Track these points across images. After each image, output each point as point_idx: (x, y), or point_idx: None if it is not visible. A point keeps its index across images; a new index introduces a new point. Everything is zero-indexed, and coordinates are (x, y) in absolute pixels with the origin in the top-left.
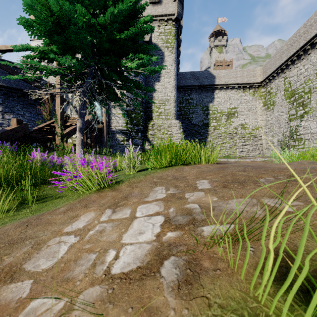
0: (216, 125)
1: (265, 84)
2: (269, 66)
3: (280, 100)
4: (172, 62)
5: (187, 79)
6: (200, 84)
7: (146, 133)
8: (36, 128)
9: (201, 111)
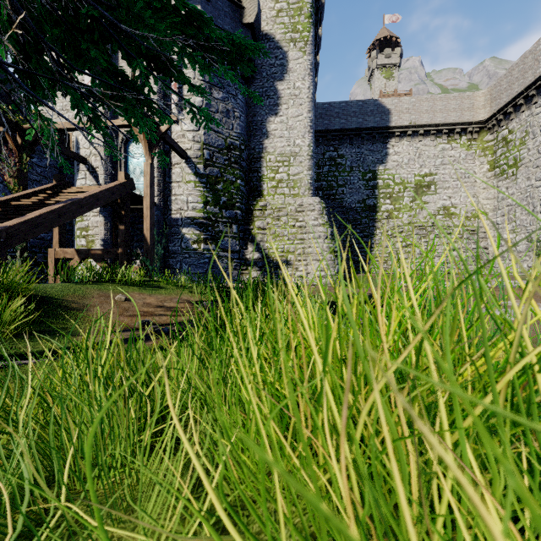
0: (392, 208)
1: (496, 125)
2: (506, 84)
3: (534, 154)
4: (305, 73)
5: (334, 118)
6: (359, 126)
7: (248, 225)
8: None
9: (362, 181)
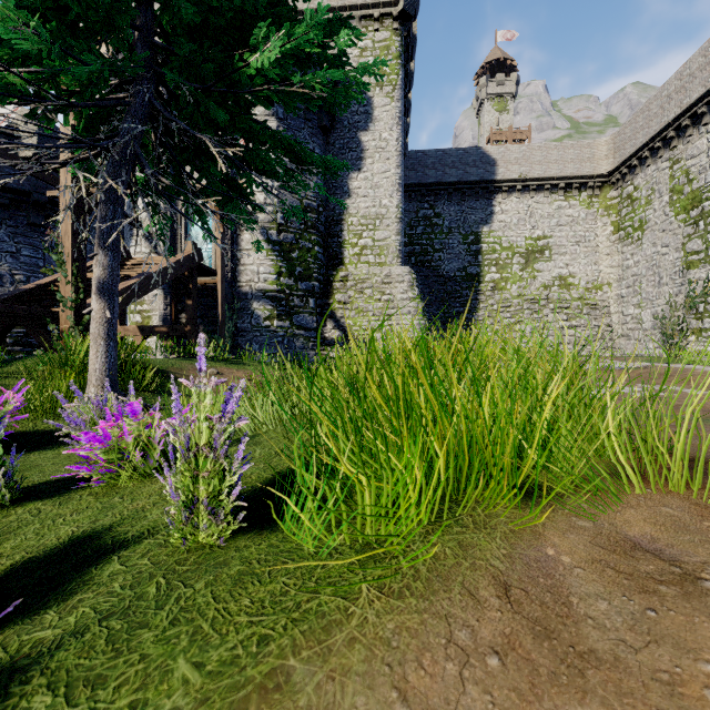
0: (499, 278)
1: (620, 180)
2: (630, 133)
3: (660, 216)
4: (393, 122)
5: (429, 169)
6: (459, 180)
7: (327, 299)
8: (32, 285)
9: (462, 245)
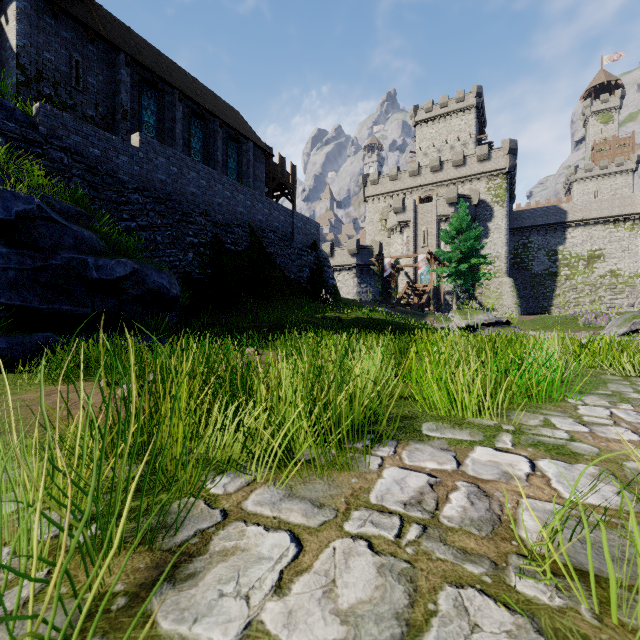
0: (569, 273)
1: None
2: None
3: None
4: (503, 217)
5: (525, 219)
6: (543, 223)
7: (473, 292)
8: (400, 296)
9: (546, 256)
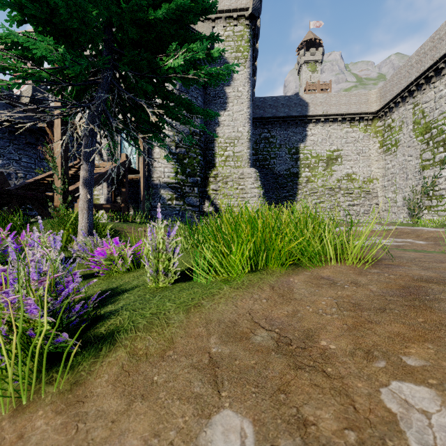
0: (310, 175)
1: (383, 115)
2: (389, 87)
3: (407, 138)
4: (245, 81)
5: (267, 108)
6: (286, 115)
7: (205, 188)
8: (32, 179)
9: (288, 154)
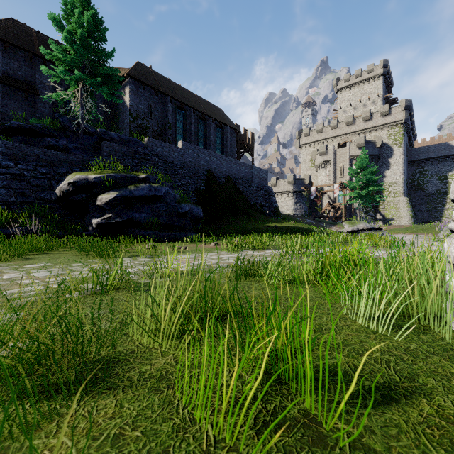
0: None
1: None
2: None
3: None
4: (400, 154)
5: (421, 154)
6: (436, 156)
7: (377, 207)
8: (322, 211)
9: (438, 180)
